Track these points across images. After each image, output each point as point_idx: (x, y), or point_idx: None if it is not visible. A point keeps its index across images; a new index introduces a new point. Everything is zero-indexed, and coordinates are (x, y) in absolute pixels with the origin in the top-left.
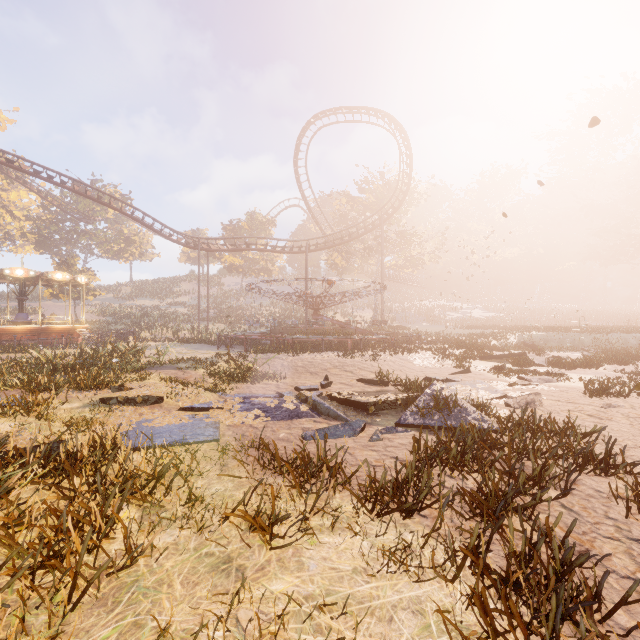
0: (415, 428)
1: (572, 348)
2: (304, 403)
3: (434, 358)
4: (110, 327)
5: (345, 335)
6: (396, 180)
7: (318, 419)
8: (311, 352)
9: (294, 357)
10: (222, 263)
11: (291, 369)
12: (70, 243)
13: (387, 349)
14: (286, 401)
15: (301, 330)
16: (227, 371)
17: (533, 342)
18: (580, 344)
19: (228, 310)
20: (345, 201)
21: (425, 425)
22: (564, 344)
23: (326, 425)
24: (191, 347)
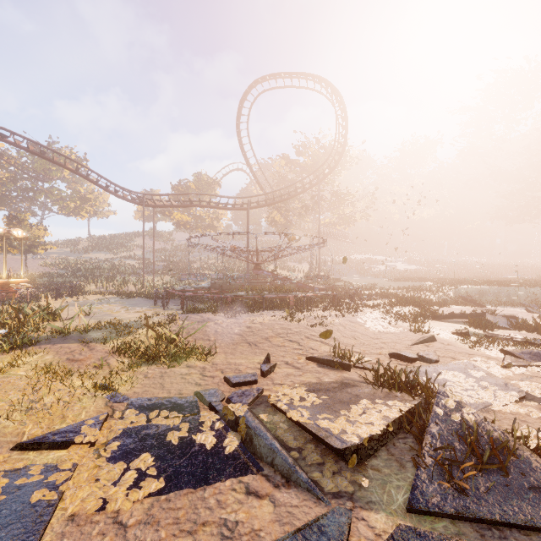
0: (449, 519)
1: (508, 302)
2: (232, 428)
3: (385, 319)
4: (58, 280)
5: (287, 292)
6: (331, 144)
7: (254, 480)
8: (250, 312)
9: (231, 320)
10: (171, 220)
11: (225, 338)
12: (28, 200)
13: (331, 306)
14: (202, 425)
15: (240, 286)
16: (146, 342)
17: (470, 296)
18: (516, 298)
19: (176, 263)
20: (284, 163)
21: (471, 517)
22: (499, 298)
23: (269, 509)
24: (128, 302)
